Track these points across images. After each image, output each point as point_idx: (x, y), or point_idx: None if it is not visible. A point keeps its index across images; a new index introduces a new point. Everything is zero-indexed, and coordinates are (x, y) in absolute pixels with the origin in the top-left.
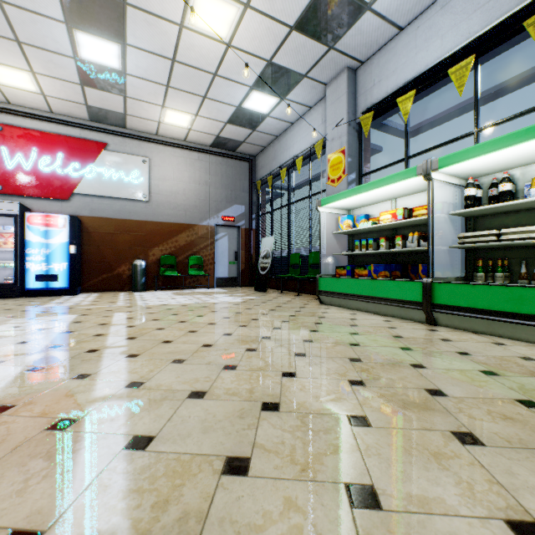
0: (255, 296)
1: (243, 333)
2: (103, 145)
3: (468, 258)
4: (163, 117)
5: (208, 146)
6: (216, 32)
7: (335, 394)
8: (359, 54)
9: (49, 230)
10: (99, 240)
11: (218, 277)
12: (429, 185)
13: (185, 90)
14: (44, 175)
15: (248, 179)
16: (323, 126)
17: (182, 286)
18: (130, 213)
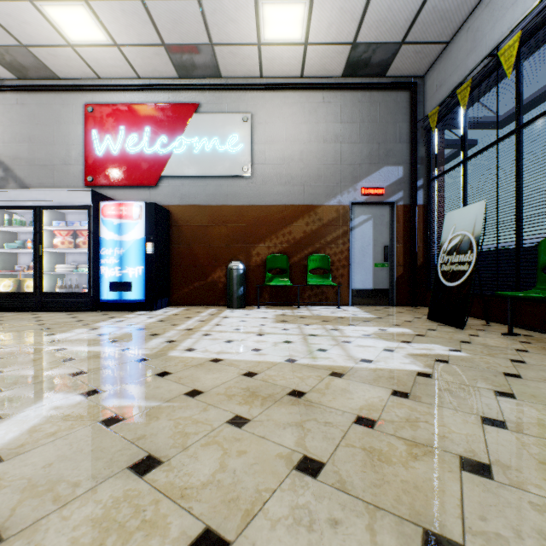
0: (442, 342)
1: None
2: (194, 107)
3: None
4: (261, 29)
5: (338, 78)
6: None
7: None
8: None
9: (123, 223)
10: (189, 236)
11: (355, 288)
12: None
13: None
14: (132, 157)
15: (409, 119)
16: None
17: (296, 302)
18: (227, 196)
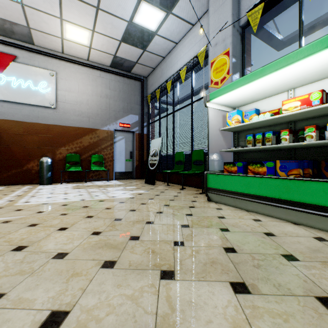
0: (144, 189)
1: (93, 313)
2: (12, 57)
3: None
4: (64, 32)
5: (108, 66)
6: None
7: None
8: None
9: None
10: (8, 140)
11: (117, 171)
12: None
13: None
14: None
15: (141, 95)
16: (204, 38)
17: (85, 179)
18: (39, 118)
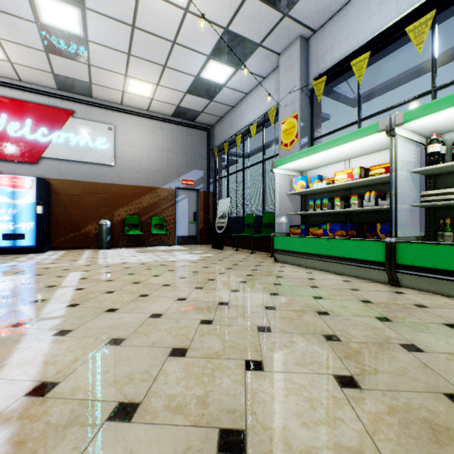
0: (212, 253)
1: (198, 298)
2: (70, 113)
3: (428, 217)
4: (126, 86)
5: (169, 116)
6: None
7: (324, 407)
8: (311, 22)
9: (16, 191)
10: (66, 201)
11: (179, 235)
12: (391, 142)
13: (146, 59)
14: (13, 139)
15: (206, 146)
16: (275, 95)
17: (145, 244)
18: (97, 176)
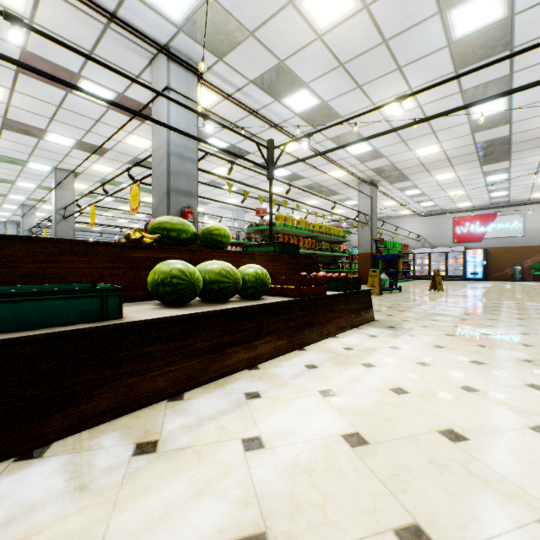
0: None
1: None
2: (496, 214)
3: None
4: (531, 196)
5: None
6: None
7: None
8: None
9: (474, 256)
10: (494, 257)
11: None
12: None
13: None
14: (470, 233)
15: None
16: None
17: None
18: (511, 243)
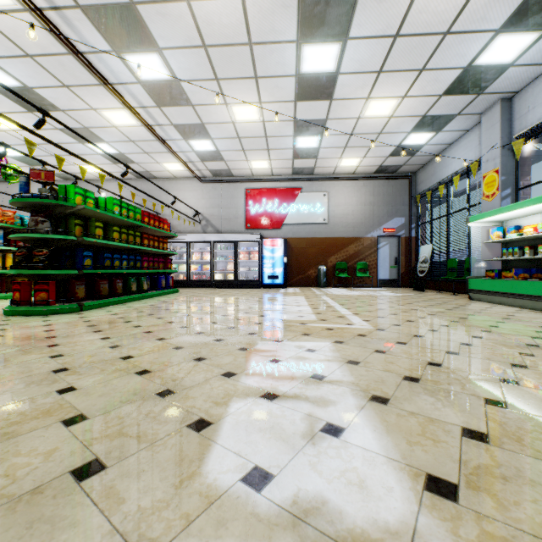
0: (412, 293)
1: (400, 307)
2: (299, 190)
3: None
4: (339, 163)
5: (371, 173)
6: (382, 114)
7: (440, 322)
8: (510, 89)
9: (274, 248)
10: (297, 253)
11: (380, 278)
12: None
13: (357, 146)
14: (269, 214)
15: (408, 194)
16: (479, 147)
17: (351, 285)
18: (315, 233)
